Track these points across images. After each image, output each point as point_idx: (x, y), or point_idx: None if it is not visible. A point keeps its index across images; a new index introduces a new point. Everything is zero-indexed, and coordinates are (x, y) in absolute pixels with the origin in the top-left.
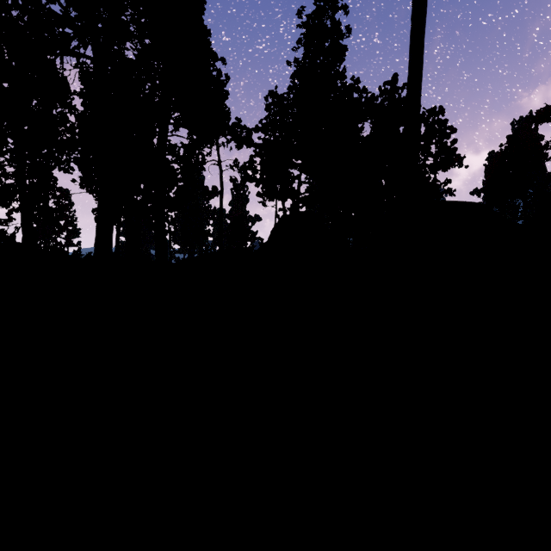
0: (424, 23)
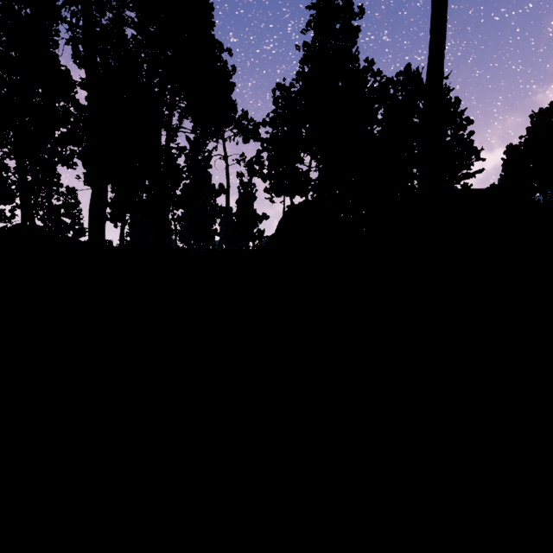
0: None
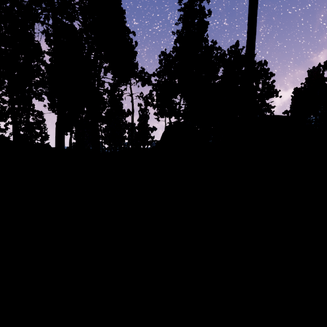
0: (256, 5)
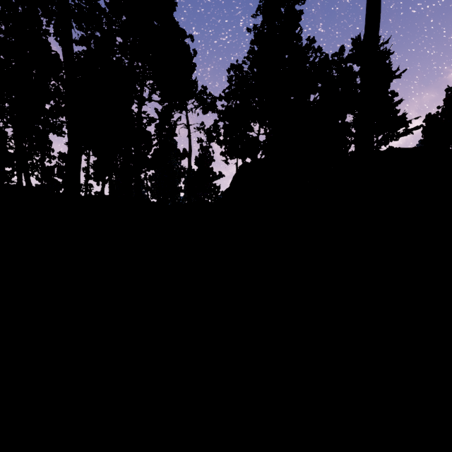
0: None
